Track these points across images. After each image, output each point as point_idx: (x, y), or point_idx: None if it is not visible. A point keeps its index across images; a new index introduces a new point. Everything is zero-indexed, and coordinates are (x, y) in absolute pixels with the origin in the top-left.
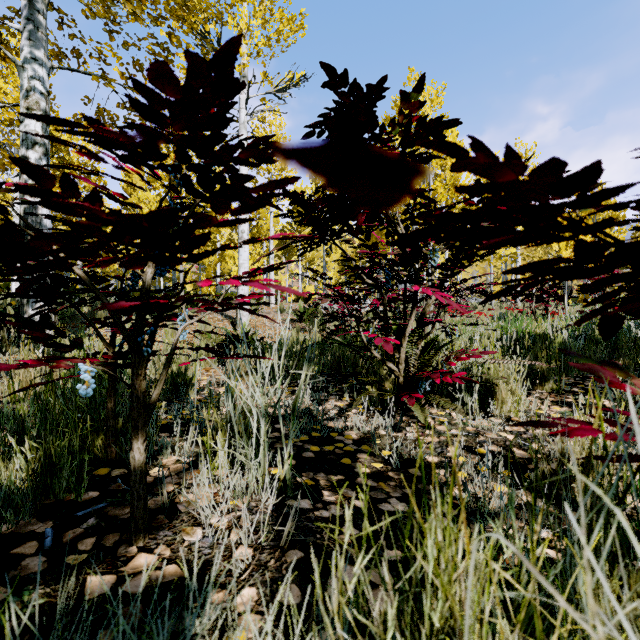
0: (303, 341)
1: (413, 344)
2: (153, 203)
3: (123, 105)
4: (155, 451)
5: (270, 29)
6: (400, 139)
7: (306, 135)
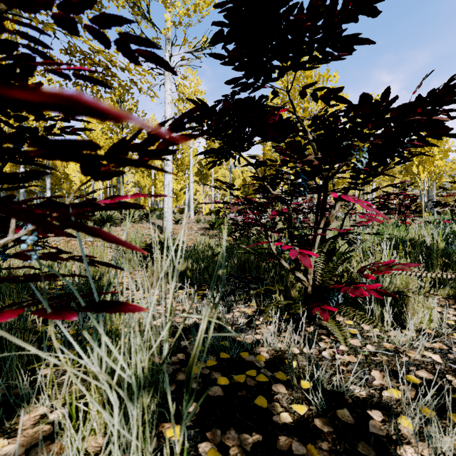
0: (204, 268)
1: (322, 254)
2: (101, 139)
3: (65, 51)
4: (21, 397)
5: (189, 2)
6: (324, 17)
7: (214, 37)
